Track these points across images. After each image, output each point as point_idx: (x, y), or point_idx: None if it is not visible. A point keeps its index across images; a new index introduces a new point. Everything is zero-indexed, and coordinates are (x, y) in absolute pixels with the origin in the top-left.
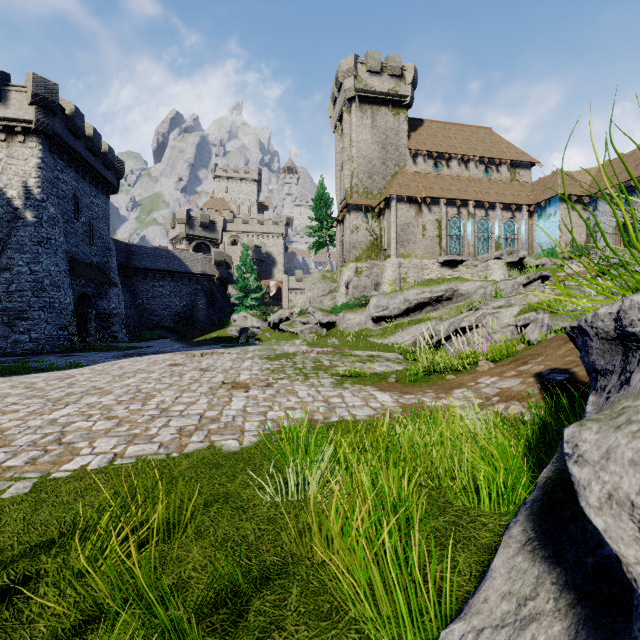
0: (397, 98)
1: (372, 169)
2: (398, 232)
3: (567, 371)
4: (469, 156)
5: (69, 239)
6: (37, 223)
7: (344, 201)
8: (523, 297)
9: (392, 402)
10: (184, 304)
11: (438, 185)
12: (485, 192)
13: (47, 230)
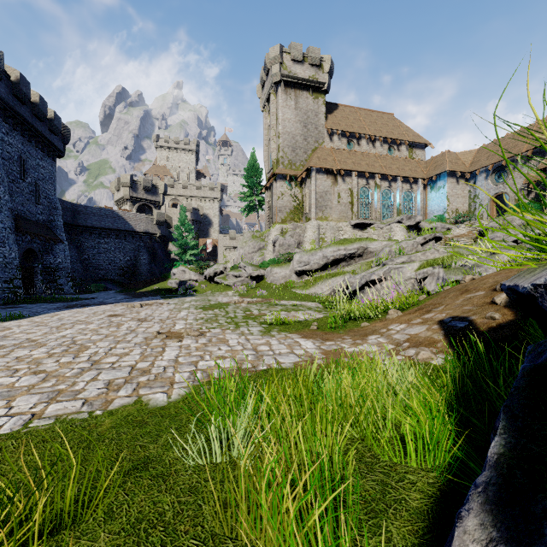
0: (316, 84)
1: (295, 144)
2: (317, 198)
3: (466, 319)
4: (376, 136)
5: (14, 198)
6: None
7: (271, 171)
8: (422, 254)
9: (315, 349)
10: (128, 259)
11: (350, 160)
12: (389, 167)
13: None
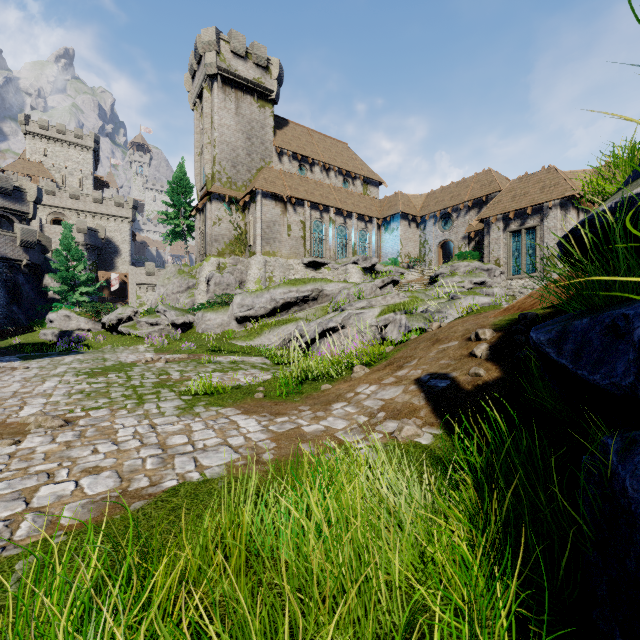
0: (263, 90)
1: (236, 158)
2: (264, 229)
3: (447, 376)
4: (330, 165)
5: None
6: None
7: (205, 188)
8: (382, 299)
9: (260, 432)
10: None
11: (303, 187)
12: (344, 201)
13: None
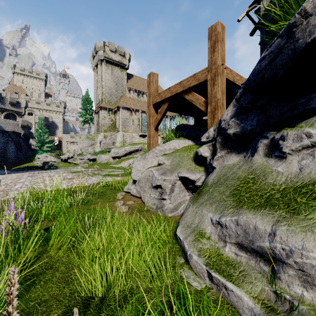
0: (122, 64)
1: (111, 92)
2: (123, 121)
3: None
4: None
5: None
6: None
7: (98, 104)
8: None
9: (120, 178)
10: None
11: (138, 104)
12: None
13: None
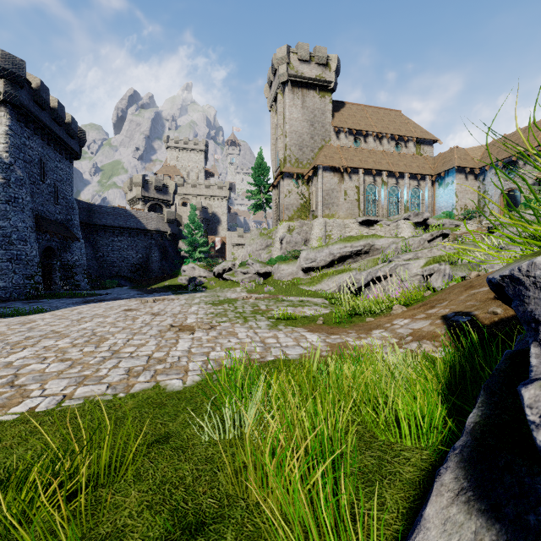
0: (323, 83)
1: (302, 143)
2: (324, 196)
3: (469, 314)
4: (383, 133)
5: (35, 199)
6: (5, 184)
7: (278, 169)
8: (428, 251)
9: (320, 342)
10: (140, 256)
11: (357, 157)
12: (396, 164)
13: (14, 190)
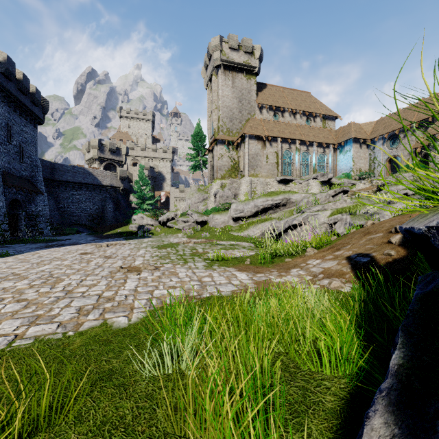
0: (249, 68)
1: (232, 115)
2: (250, 159)
3: (368, 255)
4: (296, 110)
5: (2, 157)
6: None
7: (213, 137)
8: (333, 204)
9: (248, 280)
10: (96, 208)
11: (276, 128)
12: (306, 134)
13: None
